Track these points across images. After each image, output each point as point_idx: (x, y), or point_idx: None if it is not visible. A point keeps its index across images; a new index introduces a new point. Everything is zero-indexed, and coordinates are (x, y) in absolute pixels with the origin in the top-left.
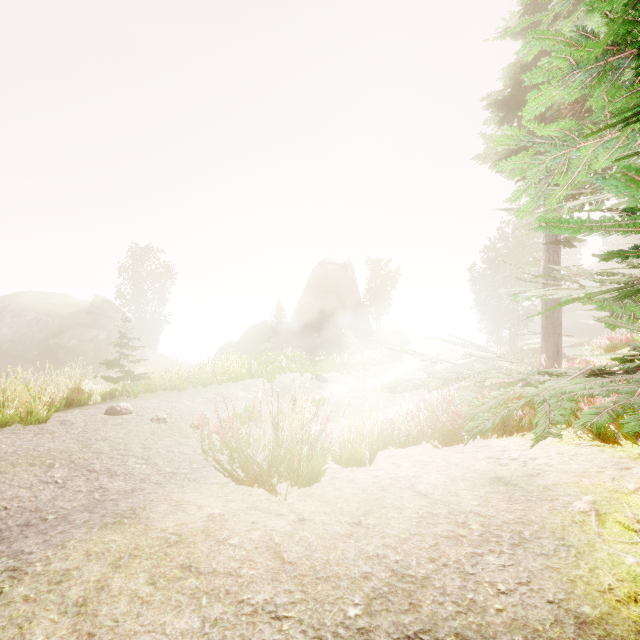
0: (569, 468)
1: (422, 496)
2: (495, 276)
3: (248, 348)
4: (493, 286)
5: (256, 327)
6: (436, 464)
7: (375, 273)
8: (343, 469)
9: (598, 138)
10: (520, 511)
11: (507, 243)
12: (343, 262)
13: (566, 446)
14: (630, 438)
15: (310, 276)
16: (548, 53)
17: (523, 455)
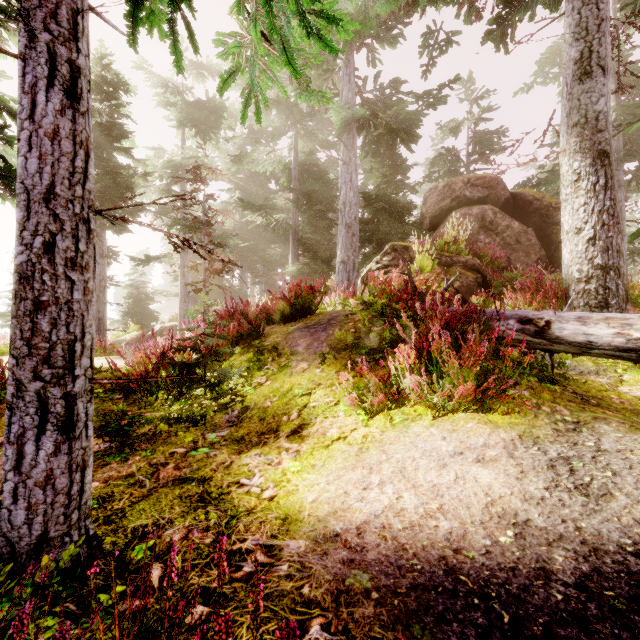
0: None
1: None
2: None
3: None
4: None
5: None
6: None
7: None
8: None
9: (2, 318)
10: None
11: None
12: None
13: None
14: None
15: None
16: None
17: None
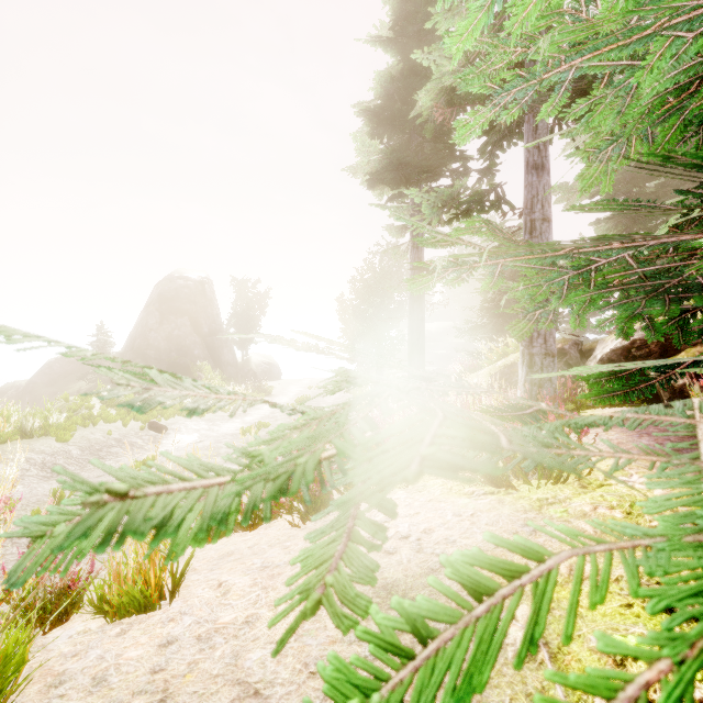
0: (477, 544)
1: (249, 701)
2: (365, 305)
3: (48, 390)
4: (363, 315)
5: (64, 360)
6: (292, 571)
7: (241, 295)
8: (106, 631)
9: None
10: (438, 694)
11: (375, 273)
12: (199, 278)
13: (460, 500)
14: (526, 480)
15: (152, 292)
16: (414, 75)
17: (414, 527)
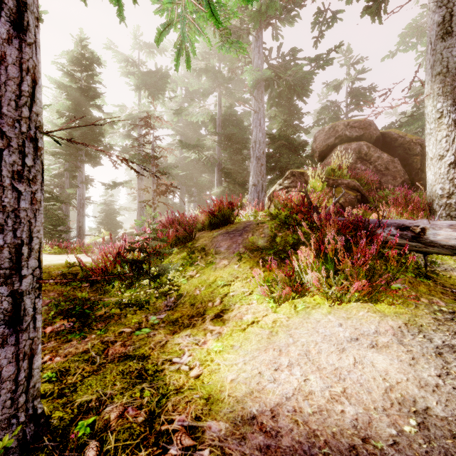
0: None
1: None
2: None
3: None
4: None
5: None
6: None
7: None
8: None
9: None
10: None
11: None
12: None
13: None
14: None
15: None
16: None
17: None
